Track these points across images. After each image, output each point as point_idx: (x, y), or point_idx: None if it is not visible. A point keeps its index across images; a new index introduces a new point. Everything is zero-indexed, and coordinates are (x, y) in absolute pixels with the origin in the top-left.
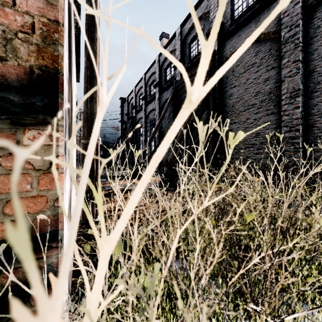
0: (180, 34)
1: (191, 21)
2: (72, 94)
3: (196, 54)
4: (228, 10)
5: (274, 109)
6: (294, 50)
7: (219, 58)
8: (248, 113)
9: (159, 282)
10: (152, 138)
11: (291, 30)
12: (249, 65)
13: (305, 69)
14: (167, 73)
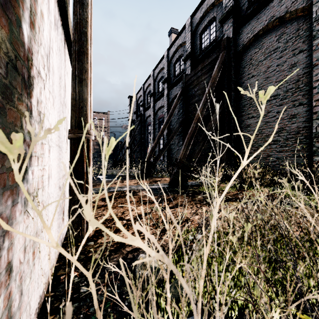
0: (190, 25)
1: (202, 10)
2: (24, 53)
3: (208, 45)
4: None
5: (303, 99)
6: None
7: (234, 46)
8: (270, 105)
9: None
10: (160, 136)
11: None
12: (271, 51)
13: None
14: (176, 67)
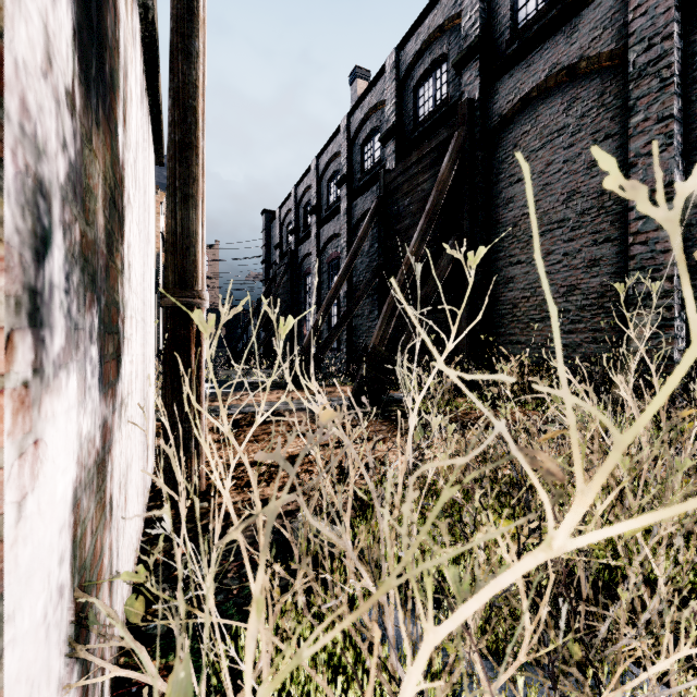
0: (395, 67)
1: (419, 38)
2: (119, 173)
3: (431, 111)
4: (503, 10)
5: (611, 230)
6: (660, 93)
7: (482, 118)
8: (551, 240)
9: (350, 678)
10: (332, 298)
11: (651, 48)
12: (553, 132)
13: (686, 136)
14: (365, 154)
